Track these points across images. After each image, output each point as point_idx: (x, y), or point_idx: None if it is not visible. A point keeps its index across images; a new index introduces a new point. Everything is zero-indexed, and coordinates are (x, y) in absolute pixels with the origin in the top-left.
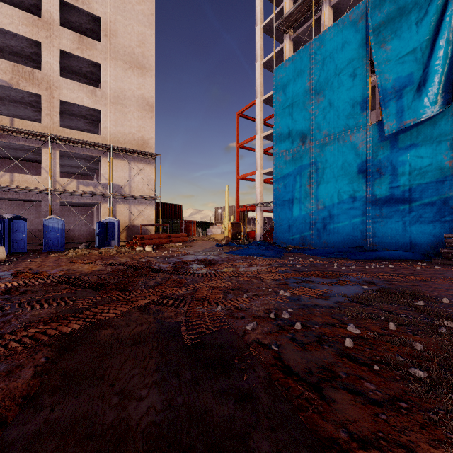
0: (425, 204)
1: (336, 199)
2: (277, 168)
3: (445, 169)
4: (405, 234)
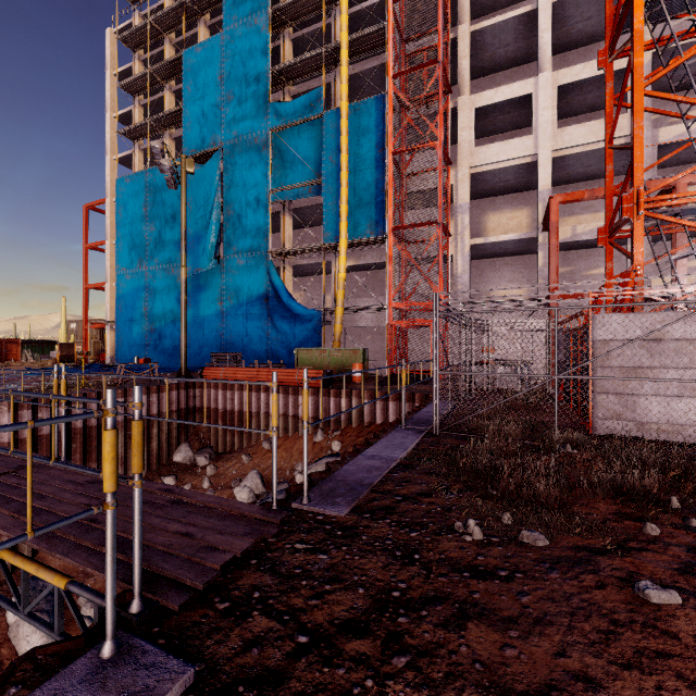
0: (210, 332)
1: (164, 324)
2: (119, 286)
3: (218, 308)
4: (201, 354)
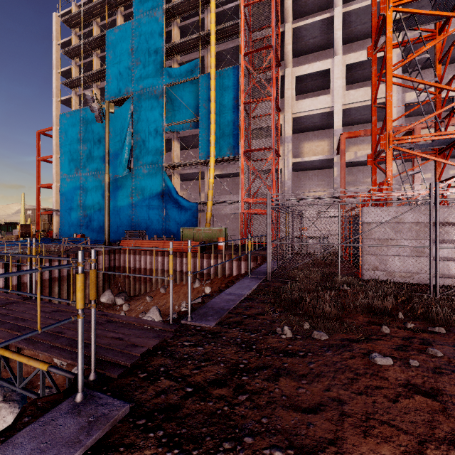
0: (124, 217)
1: (93, 211)
2: (62, 186)
3: (130, 201)
4: (118, 231)
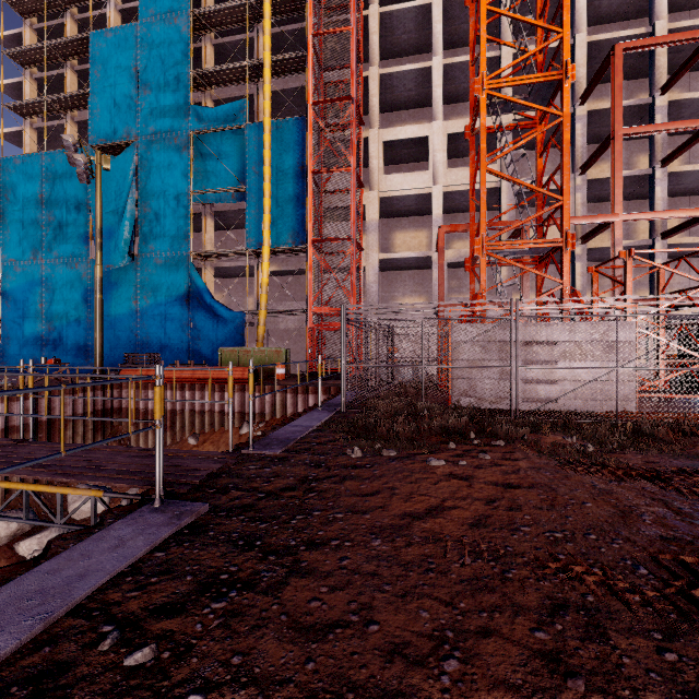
0: (123, 332)
1: (65, 322)
2: (5, 279)
3: (132, 307)
4: (112, 354)
